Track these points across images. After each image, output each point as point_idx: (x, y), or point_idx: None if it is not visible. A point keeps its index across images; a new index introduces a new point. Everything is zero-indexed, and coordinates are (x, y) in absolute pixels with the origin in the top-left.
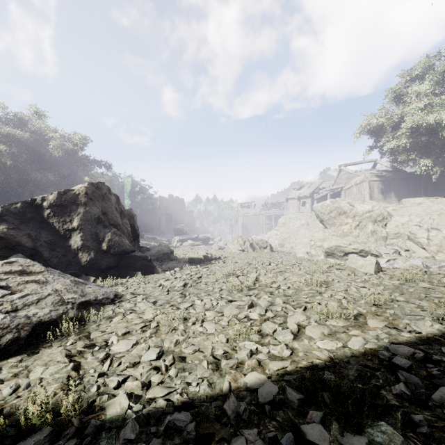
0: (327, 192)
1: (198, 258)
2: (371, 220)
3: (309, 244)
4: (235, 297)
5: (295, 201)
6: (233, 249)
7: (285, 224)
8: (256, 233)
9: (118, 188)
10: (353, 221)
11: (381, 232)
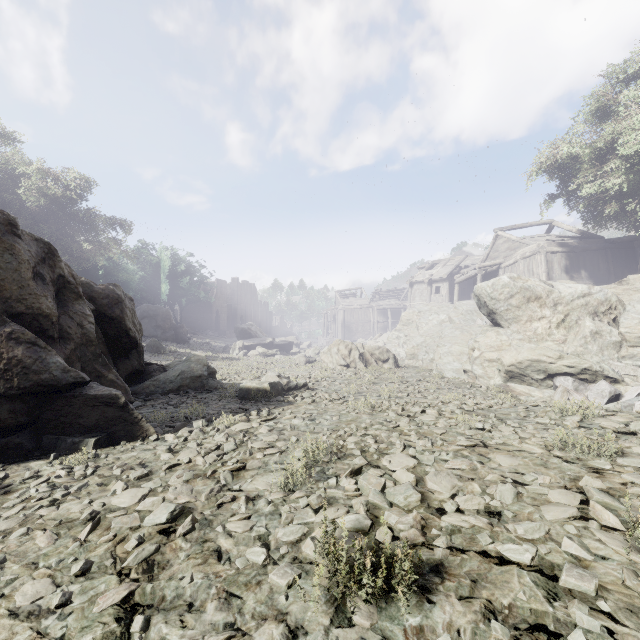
0: (477, 271)
1: (259, 389)
2: (588, 311)
3: (464, 355)
4: None
5: (425, 287)
6: (331, 363)
7: (412, 322)
8: (364, 336)
9: (150, 265)
10: (554, 313)
11: (610, 334)
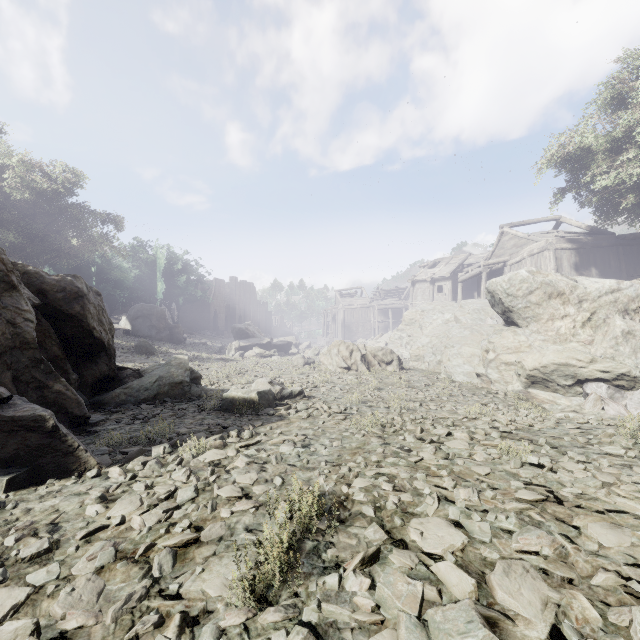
0: (482, 268)
1: (245, 399)
2: (618, 308)
3: (476, 357)
4: None
5: (427, 286)
6: (331, 365)
7: (415, 321)
8: (365, 336)
9: (146, 263)
10: (578, 311)
11: None
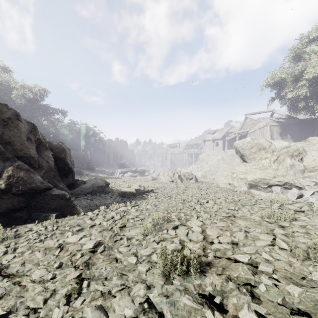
0: (236, 135)
1: (130, 192)
2: (288, 154)
3: (229, 176)
4: (178, 305)
5: (211, 143)
6: (164, 180)
7: (204, 160)
8: (181, 167)
9: (75, 132)
10: (272, 156)
11: (299, 166)
